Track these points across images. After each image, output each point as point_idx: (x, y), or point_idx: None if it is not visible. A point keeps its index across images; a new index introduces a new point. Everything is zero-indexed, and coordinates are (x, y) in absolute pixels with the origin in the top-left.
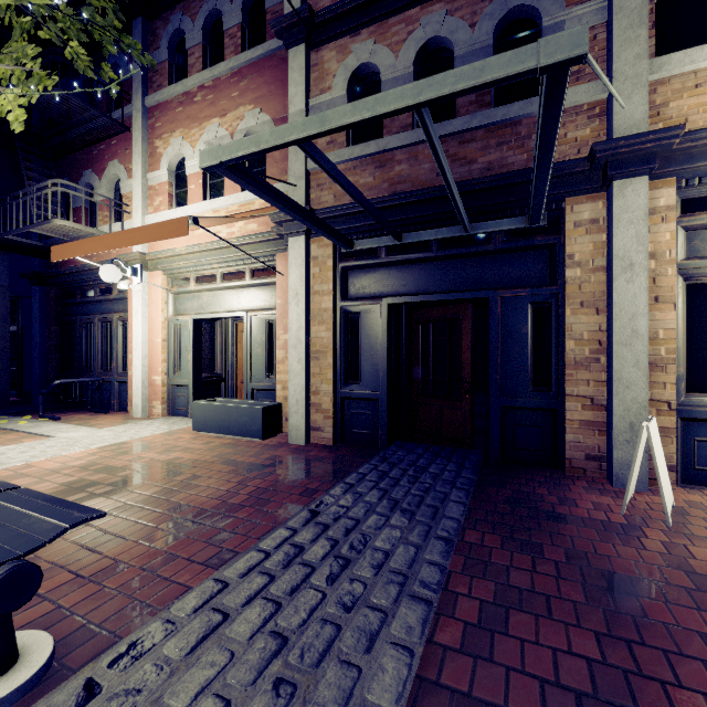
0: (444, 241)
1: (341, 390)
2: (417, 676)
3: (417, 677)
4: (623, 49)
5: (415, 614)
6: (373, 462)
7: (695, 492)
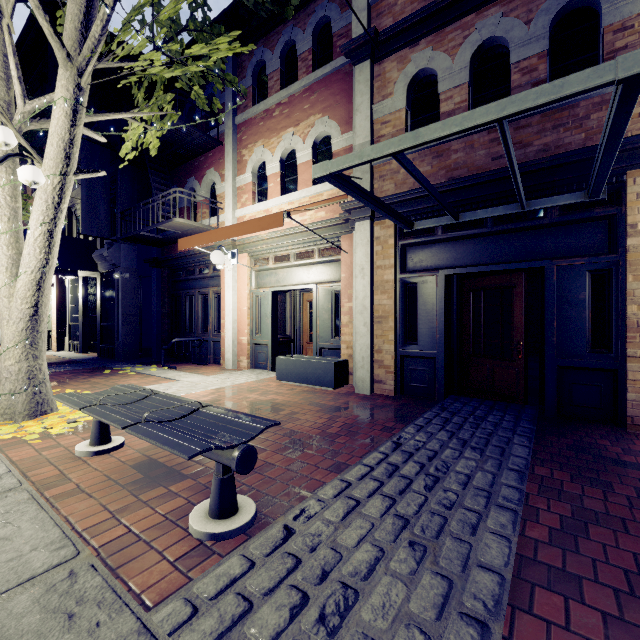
0: (498, 217)
1: (401, 349)
2: (515, 555)
3: (515, 556)
4: None
5: (505, 517)
6: (435, 410)
7: None
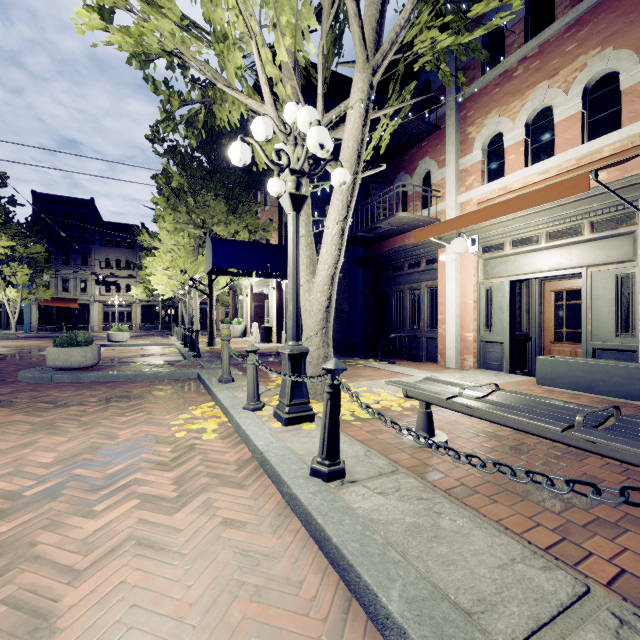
0: None
1: None
2: None
3: None
4: None
5: None
6: None
7: None
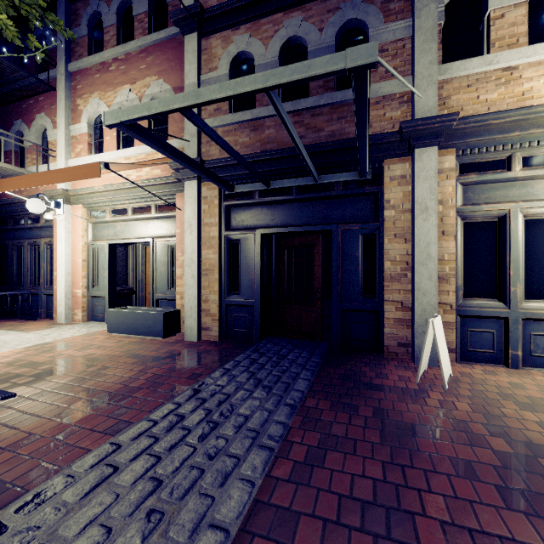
0: (301, 187)
1: (225, 299)
2: (255, 500)
3: (255, 501)
4: (421, 56)
5: (261, 458)
6: (248, 352)
7: (468, 366)
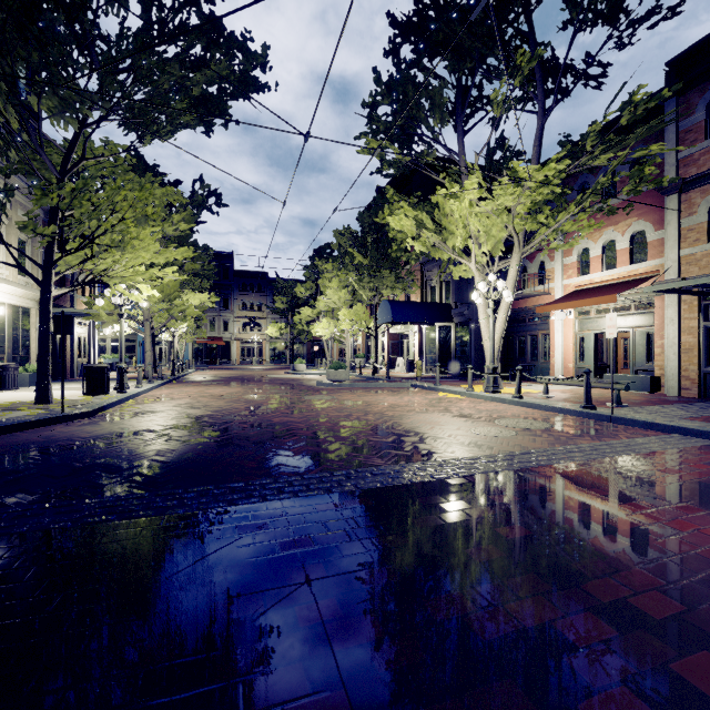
0: None
1: (703, 369)
2: None
3: None
4: None
5: None
6: None
7: None
